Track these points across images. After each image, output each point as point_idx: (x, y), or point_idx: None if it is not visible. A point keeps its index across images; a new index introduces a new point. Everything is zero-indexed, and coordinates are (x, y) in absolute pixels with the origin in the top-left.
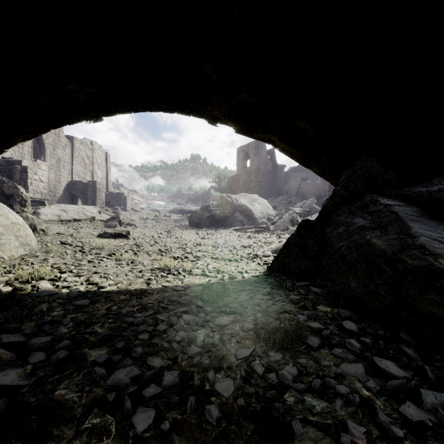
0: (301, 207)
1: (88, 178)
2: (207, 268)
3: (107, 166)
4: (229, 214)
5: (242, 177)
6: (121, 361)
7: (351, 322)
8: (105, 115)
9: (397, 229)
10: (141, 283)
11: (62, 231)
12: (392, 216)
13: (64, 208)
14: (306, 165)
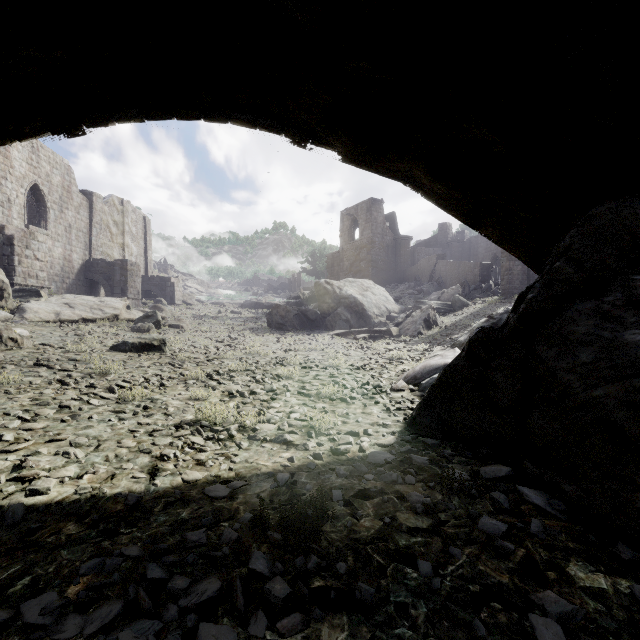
0: (438, 299)
1: (116, 255)
2: (289, 422)
3: (147, 237)
4: (328, 309)
5: (348, 255)
6: None
7: None
8: (91, 123)
9: None
10: (139, 470)
11: (53, 339)
12: None
13: (69, 301)
14: (475, 223)
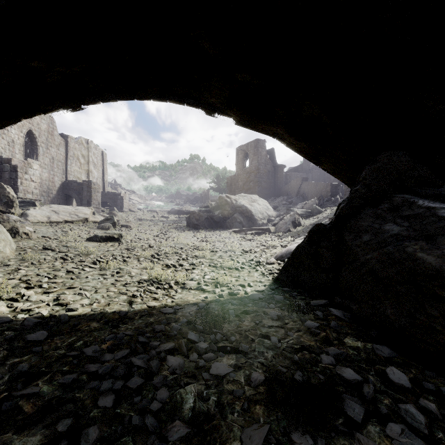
0: (302, 207)
1: (83, 178)
2: (204, 280)
3: (104, 165)
4: (228, 215)
5: (241, 178)
6: None
7: (398, 371)
8: (86, 103)
9: None
10: (122, 302)
11: (49, 234)
12: (441, 223)
13: (55, 209)
14: (316, 161)
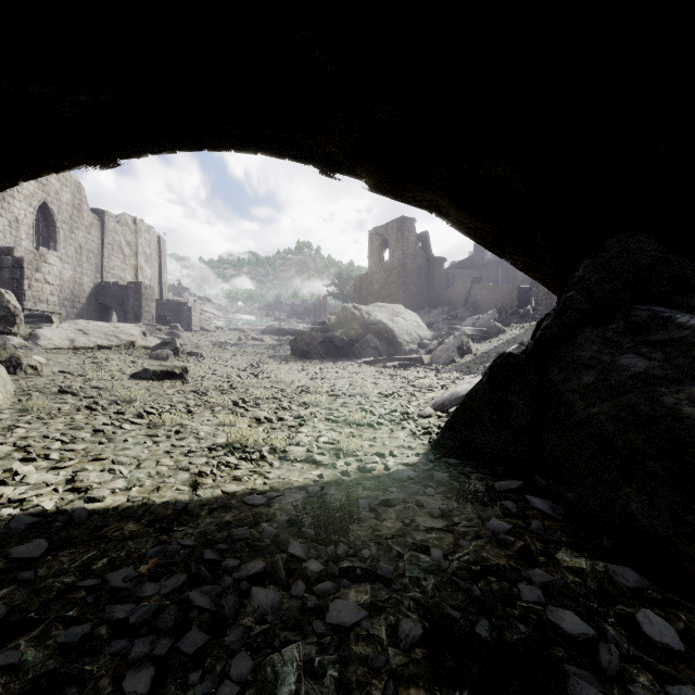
0: (473, 325)
1: (129, 278)
2: (317, 445)
3: (161, 258)
4: (356, 336)
5: (377, 278)
6: None
7: (658, 618)
8: (125, 155)
9: None
10: (181, 484)
11: (71, 367)
12: None
13: (83, 327)
14: (500, 251)
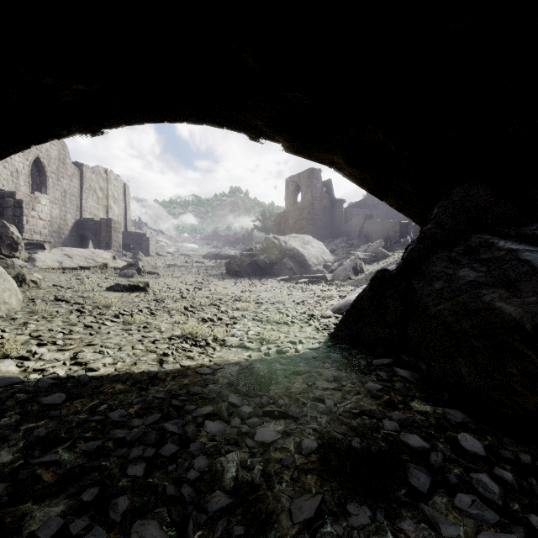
0: (365, 251)
1: (102, 215)
2: (247, 336)
3: (126, 200)
4: (276, 259)
5: (292, 215)
6: (84, 532)
7: (472, 437)
8: (108, 126)
9: (537, 287)
10: (151, 361)
11: (61, 282)
12: (523, 267)
13: (68, 252)
14: (381, 196)
